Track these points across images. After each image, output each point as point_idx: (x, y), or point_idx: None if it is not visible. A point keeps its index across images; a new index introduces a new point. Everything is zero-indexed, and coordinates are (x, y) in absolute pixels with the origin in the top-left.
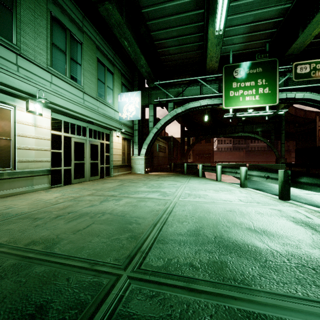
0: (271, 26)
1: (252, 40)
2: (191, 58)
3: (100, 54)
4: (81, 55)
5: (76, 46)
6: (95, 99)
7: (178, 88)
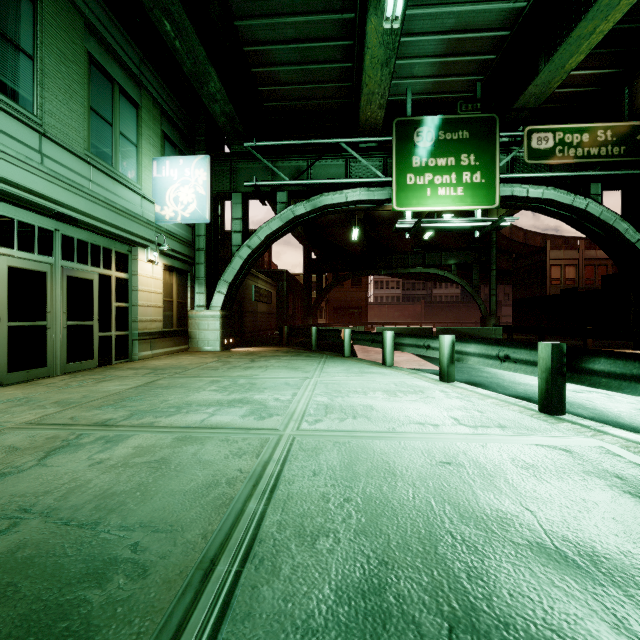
0: (487, 47)
1: (450, 74)
2: (327, 98)
3: (97, 47)
4: (34, 30)
5: (16, 2)
6: (82, 160)
7: (298, 160)
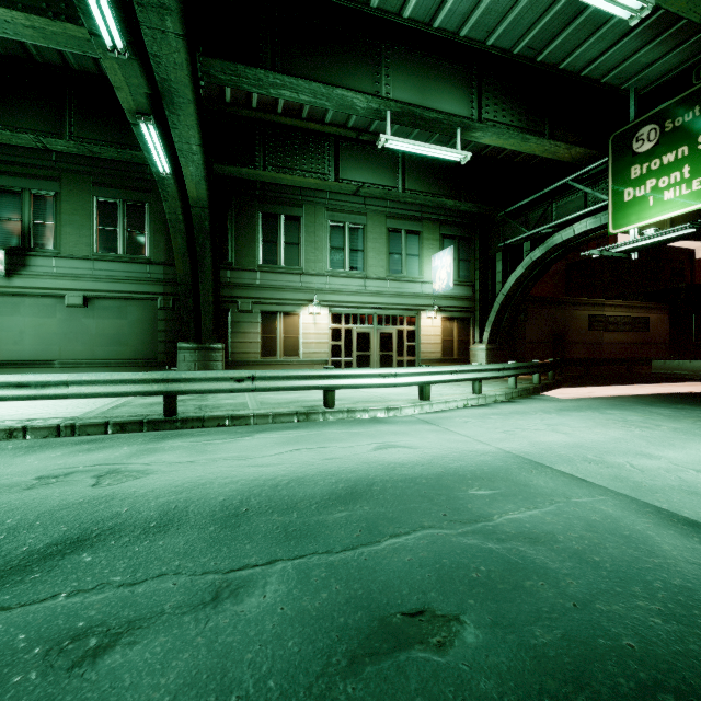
0: None
1: None
2: None
3: (393, 221)
4: (364, 239)
5: (357, 234)
6: (384, 280)
7: (544, 207)
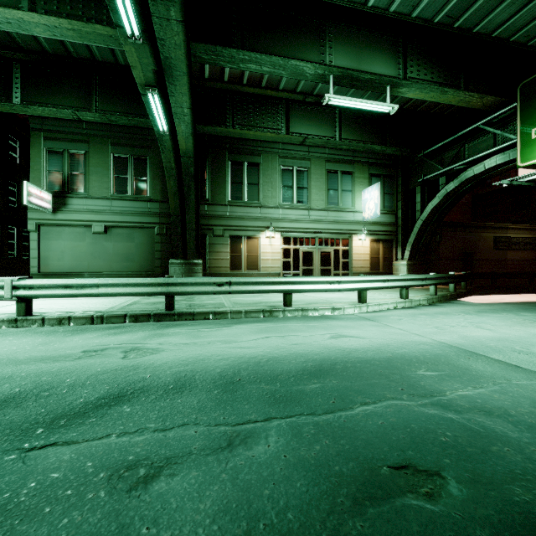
0: None
1: None
2: None
3: (331, 164)
4: (308, 179)
5: (302, 175)
6: (323, 210)
7: (457, 148)
